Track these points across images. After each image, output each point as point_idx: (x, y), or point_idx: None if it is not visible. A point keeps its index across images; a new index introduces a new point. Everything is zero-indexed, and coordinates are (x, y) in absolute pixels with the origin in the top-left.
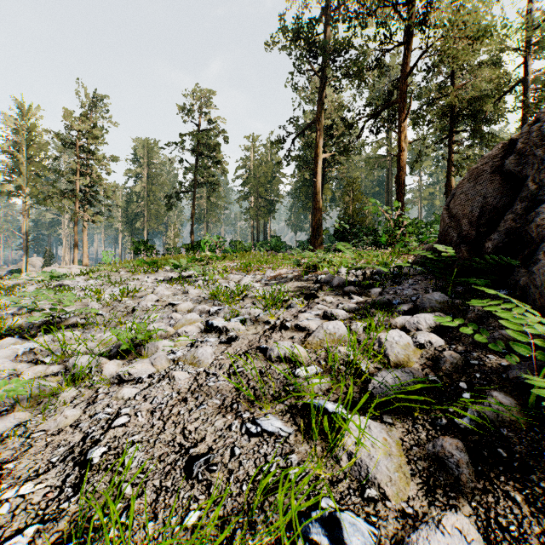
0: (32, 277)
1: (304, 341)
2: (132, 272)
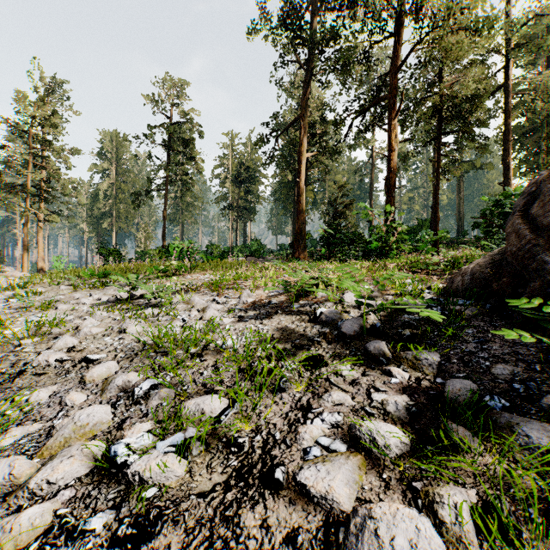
0: None
1: None
2: (74, 287)
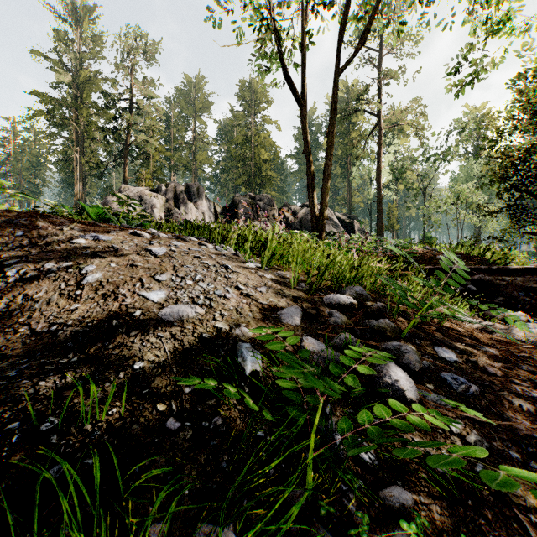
0: None
1: None
2: None
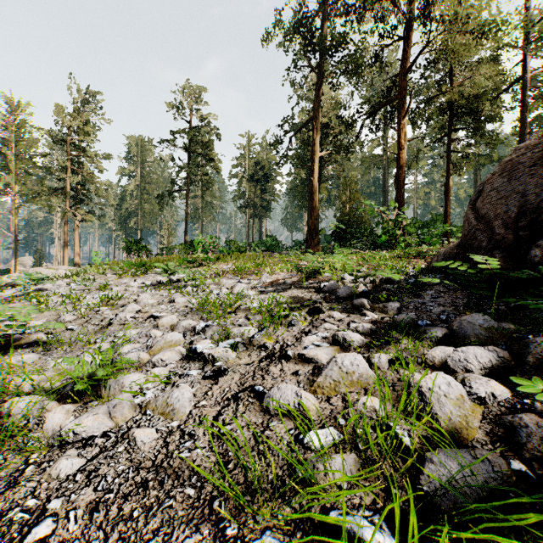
0: (14, 279)
1: (312, 381)
2: (119, 275)
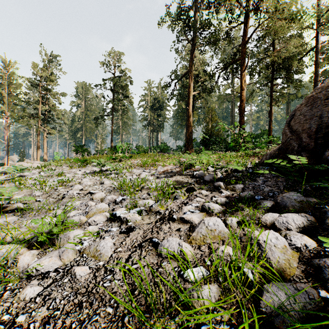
0: (6, 169)
1: (189, 235)
2: (70, 167)
